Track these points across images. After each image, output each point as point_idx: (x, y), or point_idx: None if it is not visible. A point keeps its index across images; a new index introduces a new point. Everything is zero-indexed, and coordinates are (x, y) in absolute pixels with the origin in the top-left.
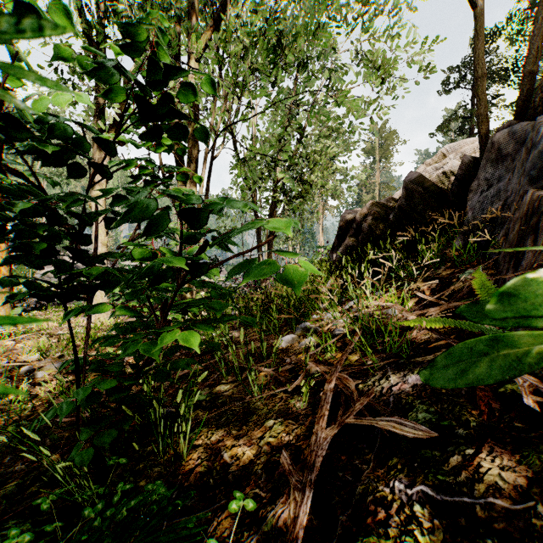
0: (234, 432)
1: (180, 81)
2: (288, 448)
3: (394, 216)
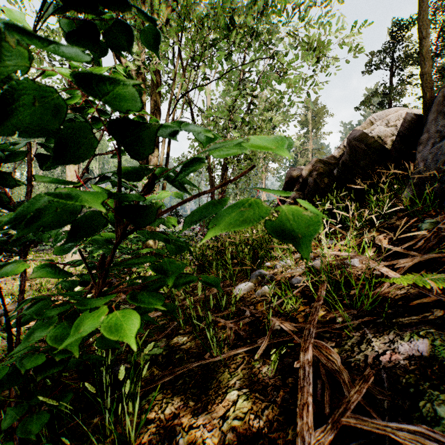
0: (192, 404)
1: (144, 55)
2: (260, 440)
3: (337, 171)
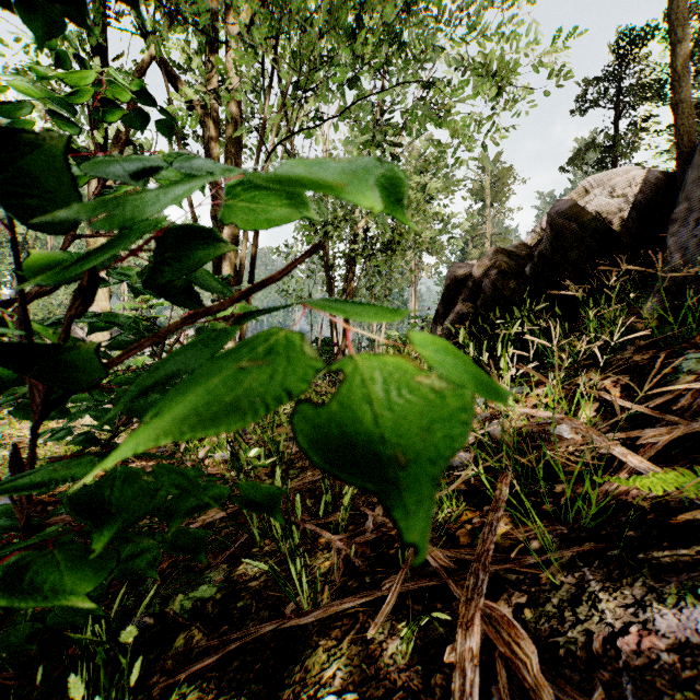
0: None
1: (217, 79)
2: None
3: (531, 269)
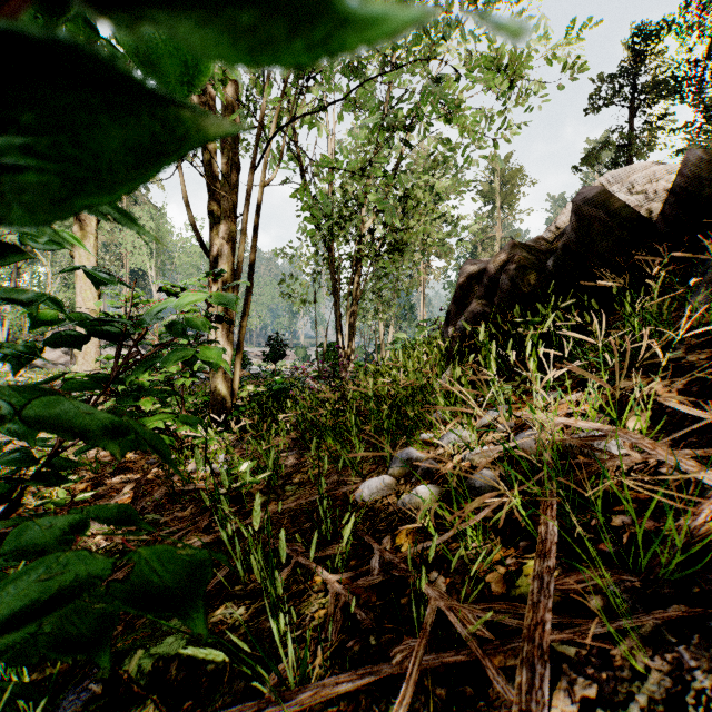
0: None
1: None
2: None
3: (553, 263)
